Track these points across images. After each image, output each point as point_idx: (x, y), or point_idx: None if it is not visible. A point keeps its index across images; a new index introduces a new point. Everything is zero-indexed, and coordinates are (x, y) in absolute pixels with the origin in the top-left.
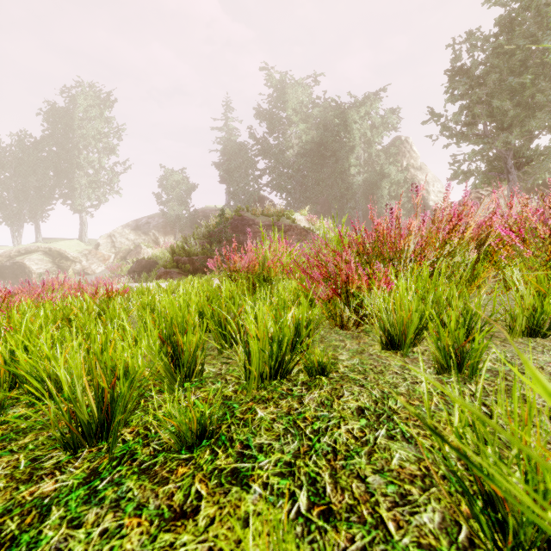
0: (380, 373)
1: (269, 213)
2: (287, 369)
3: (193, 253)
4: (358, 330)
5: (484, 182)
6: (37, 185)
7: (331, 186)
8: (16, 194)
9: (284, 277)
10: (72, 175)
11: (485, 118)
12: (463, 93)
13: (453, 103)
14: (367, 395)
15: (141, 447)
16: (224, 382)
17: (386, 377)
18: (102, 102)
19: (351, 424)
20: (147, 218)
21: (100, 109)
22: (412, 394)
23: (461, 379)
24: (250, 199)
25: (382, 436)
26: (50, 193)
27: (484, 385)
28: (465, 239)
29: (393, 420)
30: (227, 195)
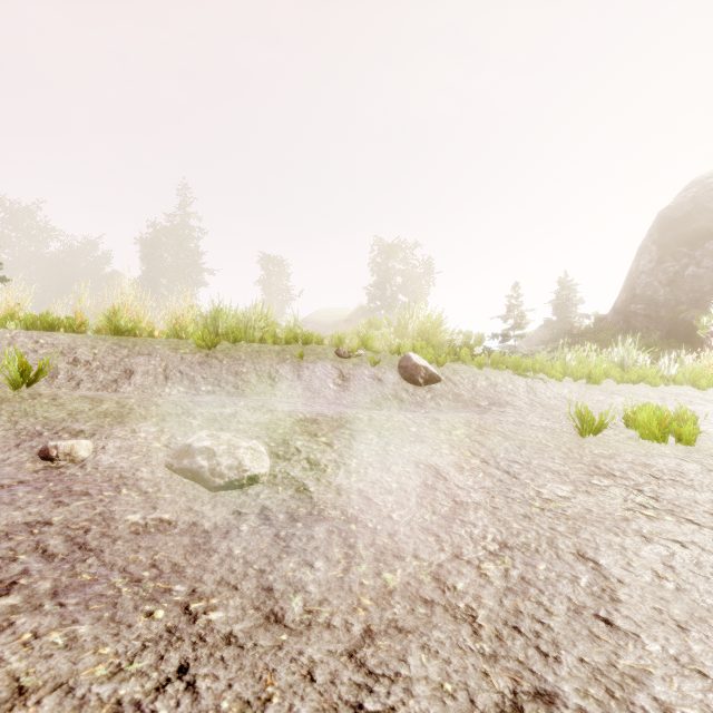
0: None
1: None
2: None
3: None
4: None
5: None
6: None
7: None
8: None
9: None
10: None
11: None
12: None
13: None
14: None
15: None
16: None
17: None
18: None
19: None
20: None
21: None
22: None
23: None
24: None
25: None
26: None
27: None
28: None
29: None
30: None
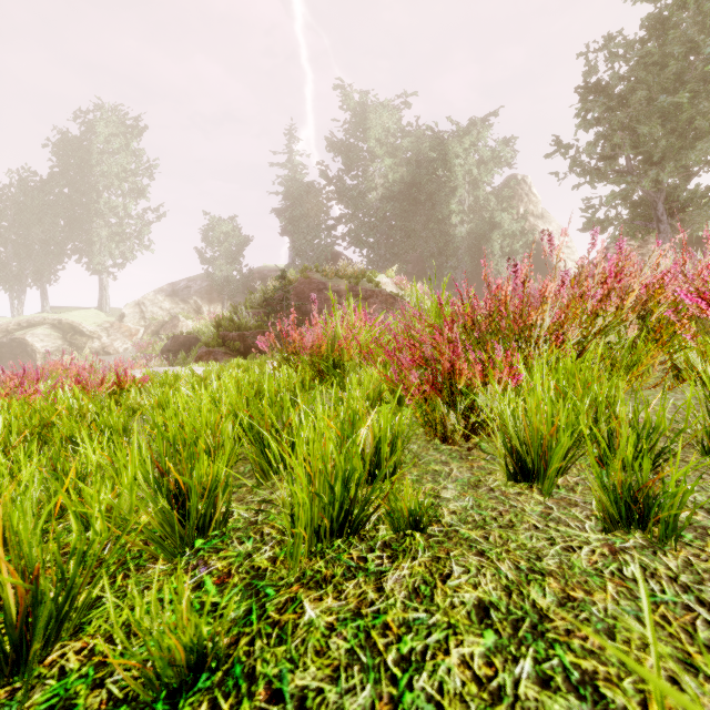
0: (510, 526)
1: (346, 275)
2: (360, 521)
3: (244, 327)
4: (468, 444)
5: (626, 234)
6: (43, 238)
7: (425, 239)
8: (16, 249)
9: (362, 362)
10: (89, 224)
11: (628, 149)
12: (600, 116)
13: (586, 130)
14: (491, 575)
15: (88, 689)
16: (258, 540)
17: (519, 536)
18: (128, 130)
19: (469, 645)
20: (187, 280)
21: (125, 139)
22: (569, 575)
23: (647, 543)
24: (321, 256)
25: (528, 679)
26: (60, 248)
27: (689, 557)
28: (625, 310)
29: (544, 636)
30: (291, 251)
